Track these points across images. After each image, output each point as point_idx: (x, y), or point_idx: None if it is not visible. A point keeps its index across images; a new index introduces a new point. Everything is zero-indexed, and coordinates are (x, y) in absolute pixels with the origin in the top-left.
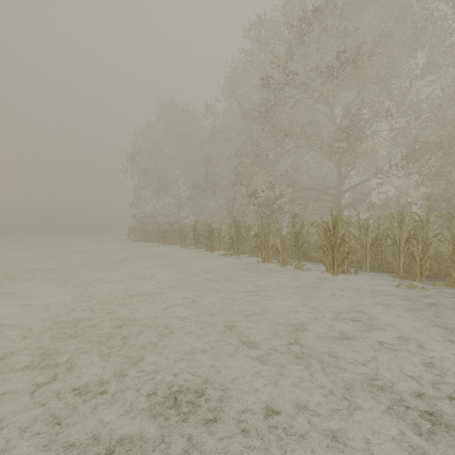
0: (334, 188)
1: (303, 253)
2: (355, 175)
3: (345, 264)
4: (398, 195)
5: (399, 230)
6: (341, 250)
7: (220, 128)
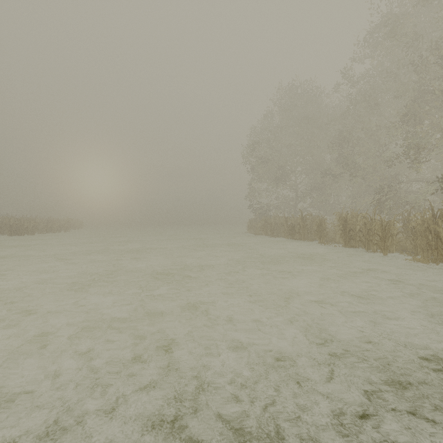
0: None
1: None
2: None
3: None
4: None
5: None
6: None
7: (360, 96)
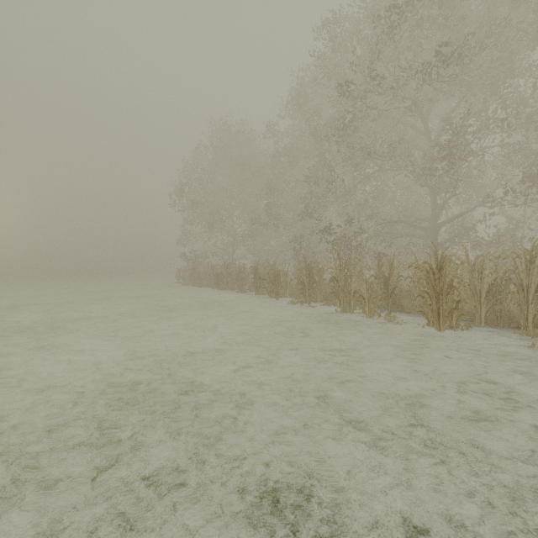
0: (428, 220)
1: (394, 301)
2: (454, 203)
3: (453, 317)
4: (512, 229)
5: (528, 273)
6: (450, 299)
7: (284, 150)
